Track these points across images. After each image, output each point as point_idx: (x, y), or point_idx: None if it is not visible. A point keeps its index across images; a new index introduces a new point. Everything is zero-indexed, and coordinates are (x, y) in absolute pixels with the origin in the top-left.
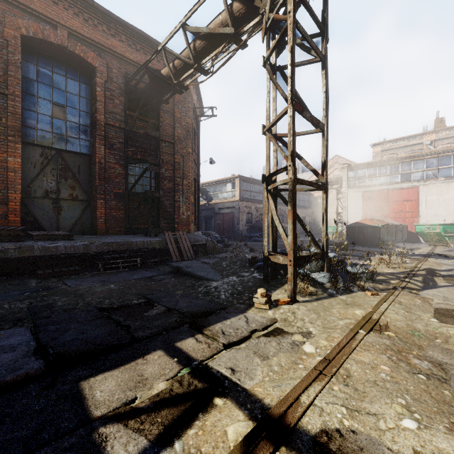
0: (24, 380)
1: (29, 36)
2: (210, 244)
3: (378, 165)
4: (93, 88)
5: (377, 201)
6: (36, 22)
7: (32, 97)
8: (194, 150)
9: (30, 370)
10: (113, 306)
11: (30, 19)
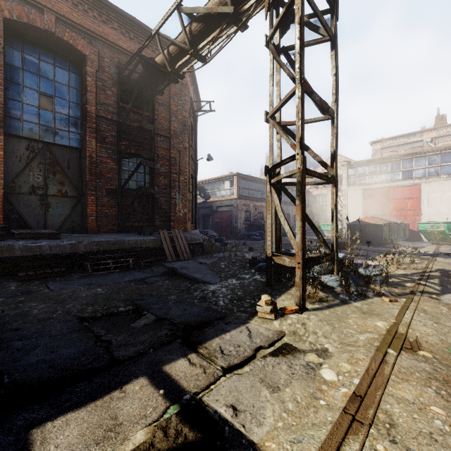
0: None
1: (13, 20)
2: (207, 243)
3: (379, 162)
4: (84, 77)
5: (378, 199)
6: (20, 5)
7: (17, 86)
8: (191, 146)
9: None
10: (96, 315)
11: (14, 1)
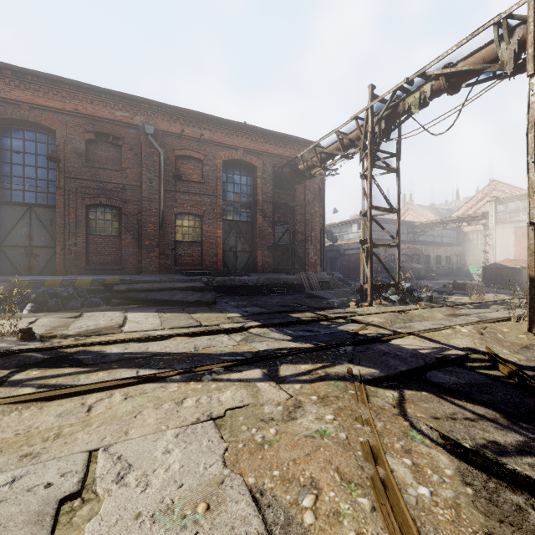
0: (272, 313)
1: (225, 160)
2: (332, 281)
3: None
4: (255, 179)
5: None
6: (228, 150)
7: (225, 192)
8: (320, 205)
9: (273, 311)
10: (283, 305)
11: (226, 150)
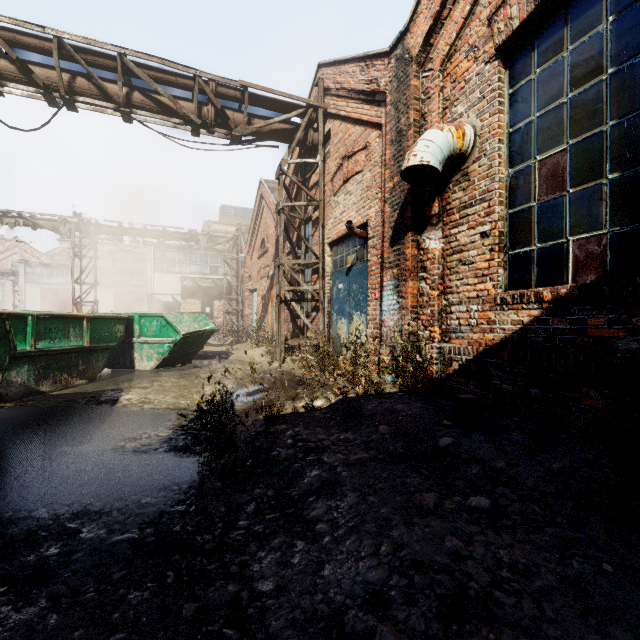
0: None
1: None
2: None
3: (56, 267)
4: None
5: (56, 298)
6: None
7: None
8: None
9: None
10: None
11: None
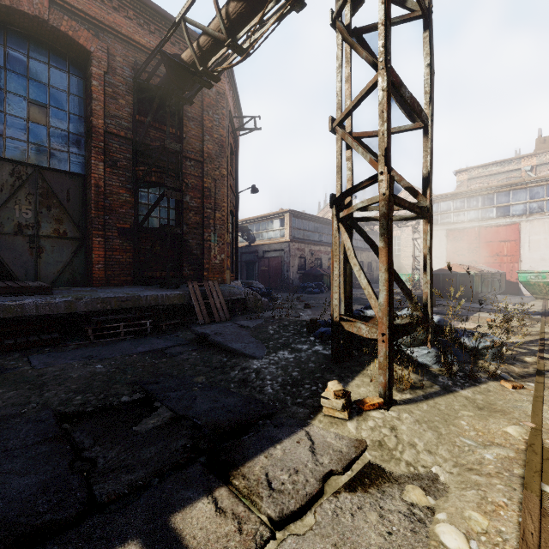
0: None
1: None
2: (251, 298)
3: (467, 196)
4: (88, 81)
5: (466, 242)
6: None
7: None
8: (231, 174)
9: None
10: (86, 409)
11: None
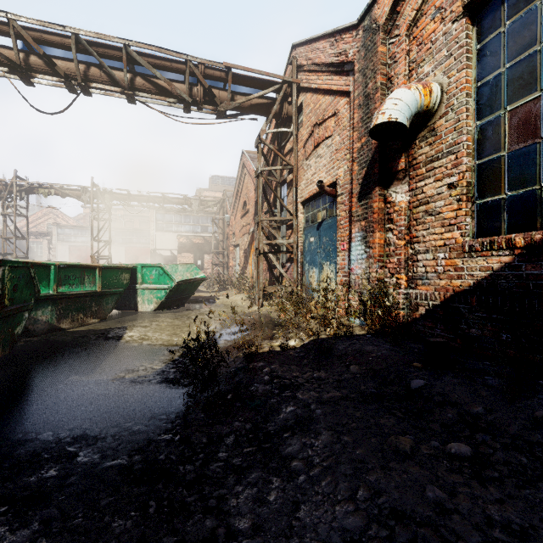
0: None
1: None
2: None
3: (81, 228)
4: None
5: (80, 253)
6: None
7: None
8: None
9: None
10: None
11: None
